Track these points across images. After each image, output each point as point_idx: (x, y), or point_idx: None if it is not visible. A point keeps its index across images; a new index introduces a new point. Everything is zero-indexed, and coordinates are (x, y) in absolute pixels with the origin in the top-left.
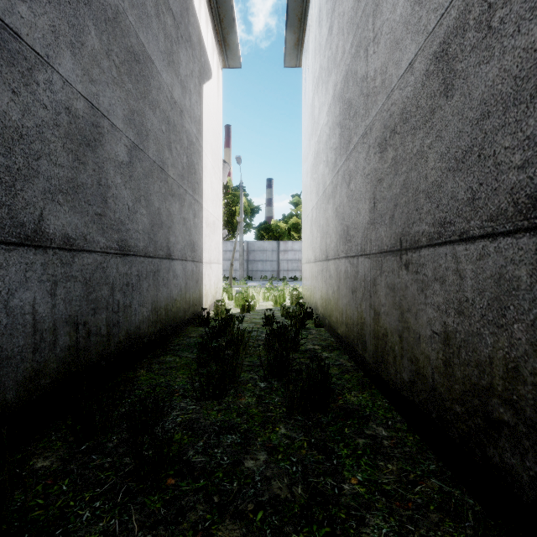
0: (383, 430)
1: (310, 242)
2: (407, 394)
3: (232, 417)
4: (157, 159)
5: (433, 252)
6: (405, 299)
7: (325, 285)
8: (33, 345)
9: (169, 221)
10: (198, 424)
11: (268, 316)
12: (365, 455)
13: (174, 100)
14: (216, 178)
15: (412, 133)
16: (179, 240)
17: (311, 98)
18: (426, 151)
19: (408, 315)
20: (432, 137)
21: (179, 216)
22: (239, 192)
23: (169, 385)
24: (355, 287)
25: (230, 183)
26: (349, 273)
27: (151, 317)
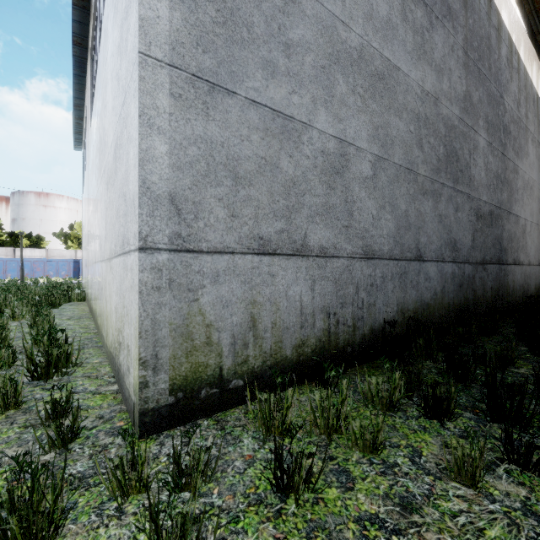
0: None
1: None
2: None
3: None
4: (535, 221)
5: None
6: None
7: None
8: (519, 289)
9: (538, 247)
10: None
11: None
12: None
13: None
14: None
15: None
16: None
17: None
18: None
19: None
20: None
21: None
22: None
23: None
24: None
25: None
26: None
27: (534, 291)
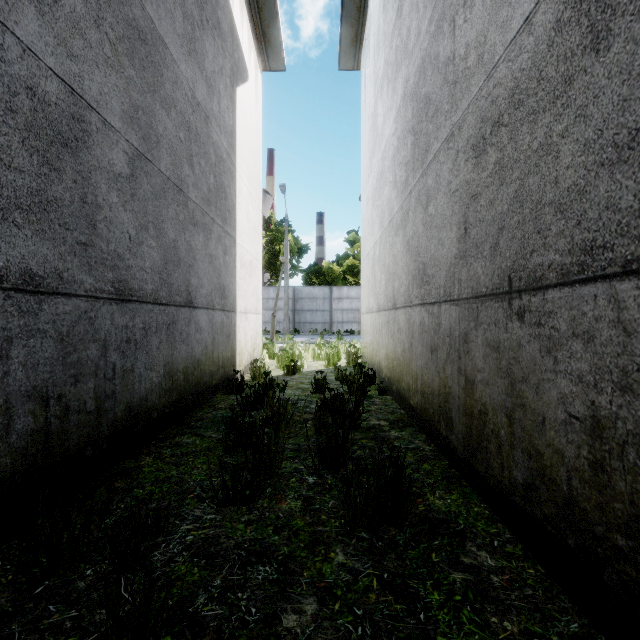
0: (489, 557)
1: (371, 287)
2: (521, 502)
3: (266, 534)
4: (172, 175)
5: (569, 293)
6: (518, 364)
7: (391, 341)
8: None
9: (189, 257)
10: (216, 547)
11: (319, 381)
12: (467, 603)
13: (197, 101)
14: (254, 207)
15: (530, 121)
16: (204, 283)
17: (373, 105)
18: (557, 142)
19: (522, 387)
20: (568, 119)
21: (204, 252)
22: (284, 228)
23: (181, 481)
24: (435, 344)
25: (273, 217)
26: (426, 326)
27: (164, 384)
